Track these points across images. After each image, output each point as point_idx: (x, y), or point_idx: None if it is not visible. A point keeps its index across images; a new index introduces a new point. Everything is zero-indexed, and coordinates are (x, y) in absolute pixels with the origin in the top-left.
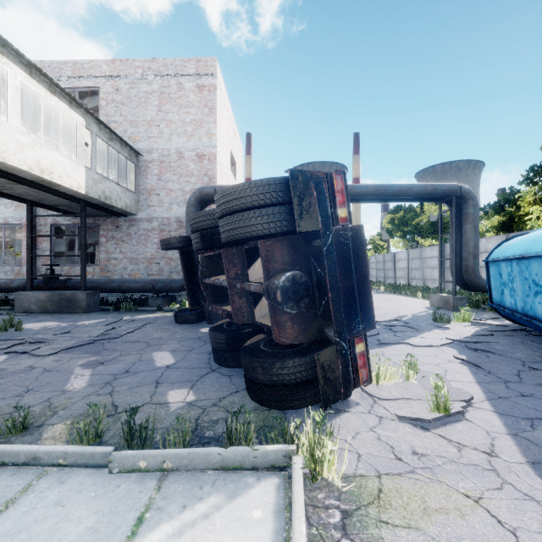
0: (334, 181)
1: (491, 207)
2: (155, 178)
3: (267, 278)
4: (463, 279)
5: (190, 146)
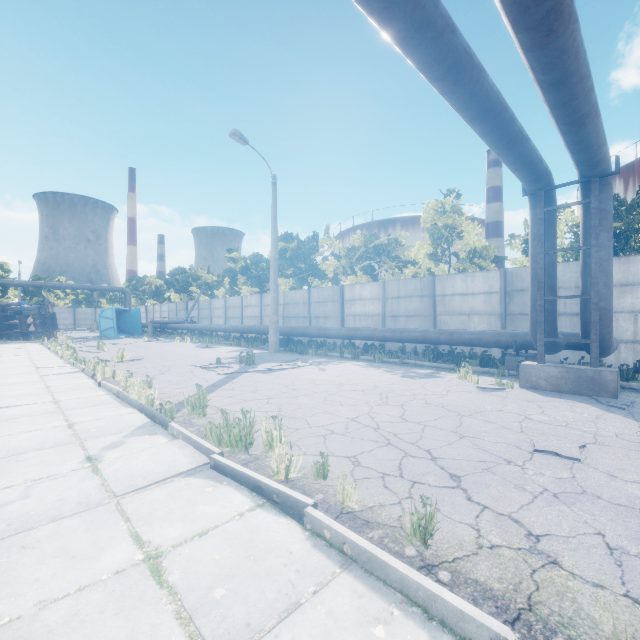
0: (49, 306)
1: None
2: None
3: (35, 321)
4: None
5: None
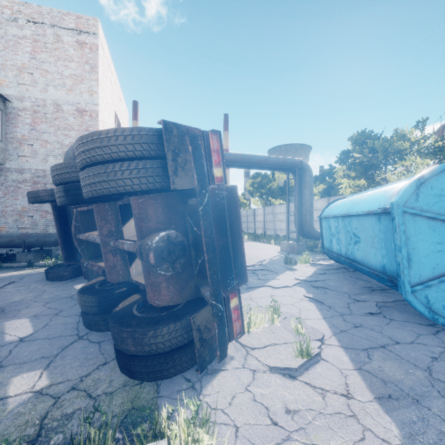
0: (211, 140)
1: (318, 178)
2: (27, 127)
3: (140, 237)
4: (303, 230)
5: (69, 100)
